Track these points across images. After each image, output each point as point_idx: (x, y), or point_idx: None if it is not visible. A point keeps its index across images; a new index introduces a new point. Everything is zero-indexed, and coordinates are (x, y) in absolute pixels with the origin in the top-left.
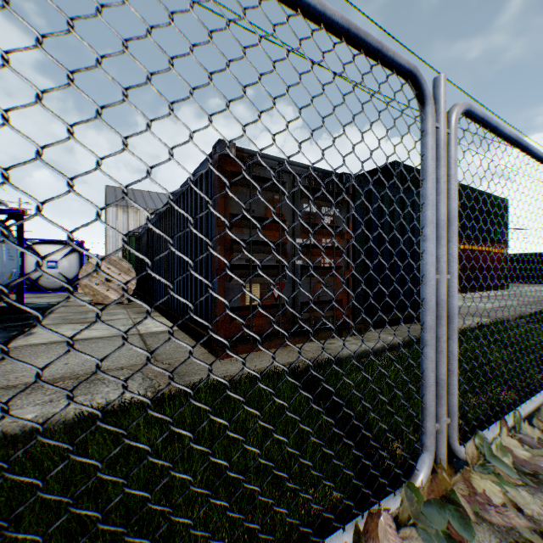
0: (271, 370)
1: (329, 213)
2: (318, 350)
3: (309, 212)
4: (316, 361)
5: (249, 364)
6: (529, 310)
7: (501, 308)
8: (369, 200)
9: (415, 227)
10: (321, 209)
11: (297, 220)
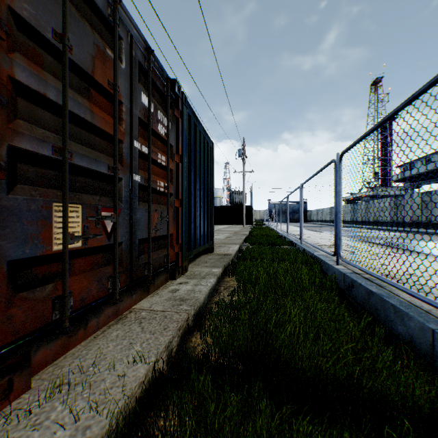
0: (153, 380)
1: (164, 122)
2: (176, 306)
3: (147, 108)
4: (186, 323)
5: (95, 391)
6: (243, 237)
7: (230, 238)
8: (189, 127)
9: (209, 168)
10: (158, 113)
11: (135, 111)
